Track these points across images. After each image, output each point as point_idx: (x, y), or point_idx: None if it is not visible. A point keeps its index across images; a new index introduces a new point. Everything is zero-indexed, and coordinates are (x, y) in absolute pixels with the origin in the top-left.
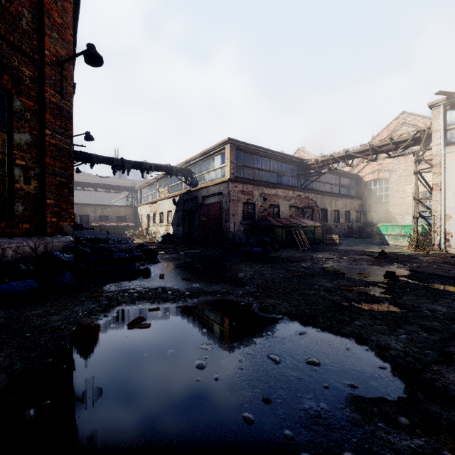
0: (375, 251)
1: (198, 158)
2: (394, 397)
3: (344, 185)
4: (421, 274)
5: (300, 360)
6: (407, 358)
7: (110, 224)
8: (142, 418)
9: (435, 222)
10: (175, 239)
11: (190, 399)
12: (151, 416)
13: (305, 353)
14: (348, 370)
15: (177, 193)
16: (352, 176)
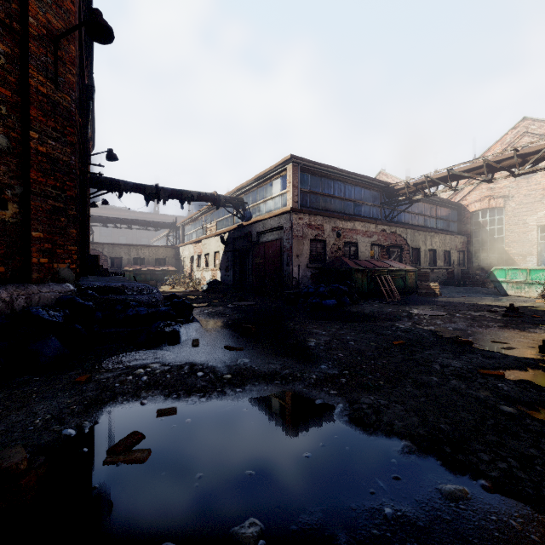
0: (493, 304)
1: (252, 183)
2: None
3: (442, 216)
4: None
5: None
6: None
7: (146, 268)
8: None
9: None
10: (224, 287)
11: None
12: None
13: None
14: None
15: (226, 229)
16: (453, 205)
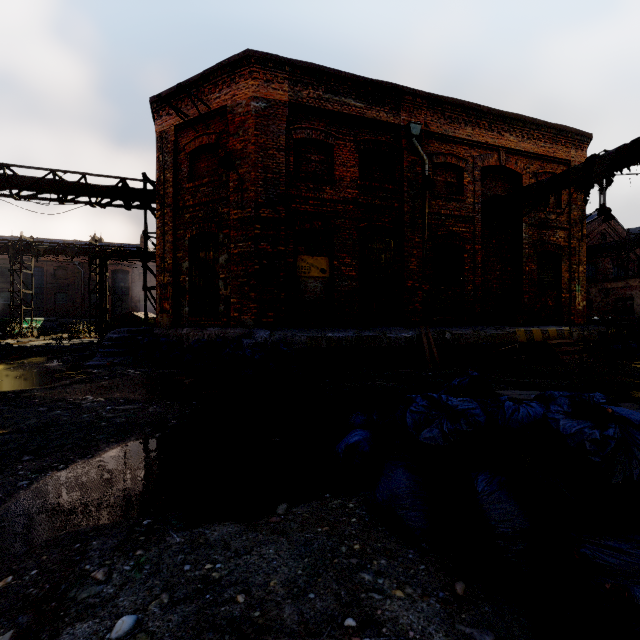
0: None
1: None
2: None
3: None
4: None
5: None
6: None
7: None
8: None
9: None
10: None
11: None
12: None
13: None
14: None
15: None
16: None
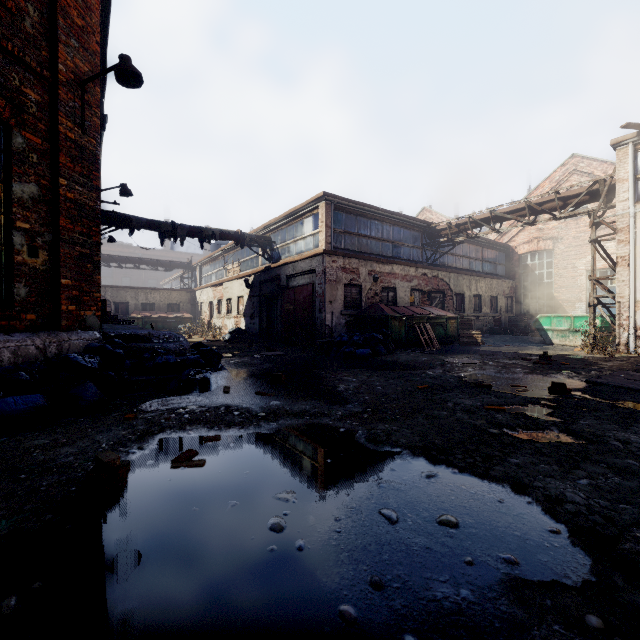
0: (533, 353)
1: (281, 221)
2: (577, 581)
3: (488, 259)
4: (603, 387)
5: (428, 518)
6: (592, 517)
7: (157, 315)
8: (183, 612)
9: (621, 312)
10: (249, 337)
11: (258, 582)
12: (196, 610)
13: (435, 507)
14: (502, 535)
15: (251, 271)
16: (501, 247)
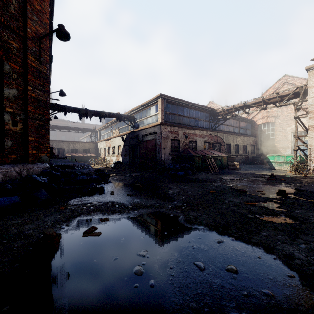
0: (266, 174)
1: (139, 108)
2: (308, 308)
3: (242, 127)
4: (304, 192)
5: (220, 267)
6: (311, 267)
7: (78, 154)
8: None
9: (310, 153)
10: (123, 165)
11: (129, 306)
12: None
13: (224, 261)
14: (262, 278)
15: (124, 133)
16: (248, 121)
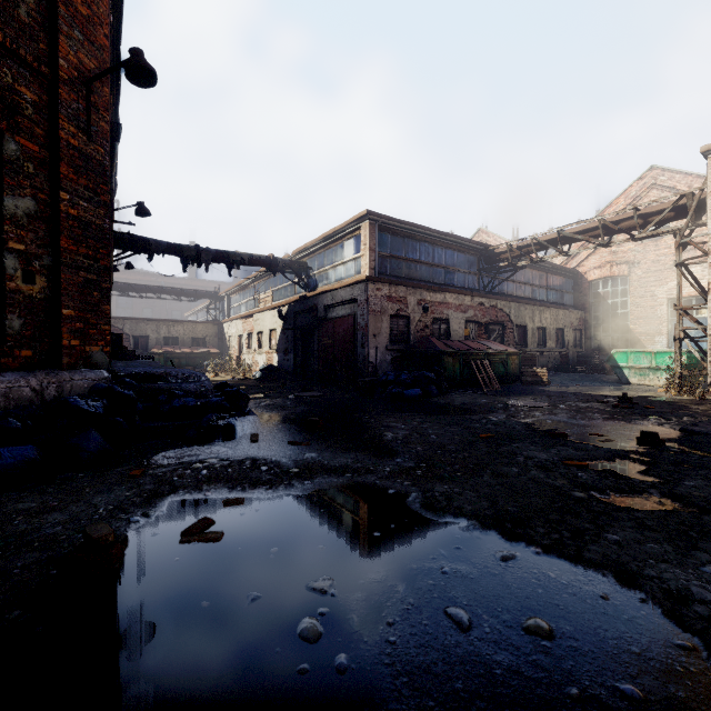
0: (609, 394)
1: (318, 244)
2: None
3: (554, 286)
4: (702, 437)
5: (510, 621)
6: None
7: (181, 350)
8: None
9: None
10: (282, 375)
11: None
12: None
13: (518, 605)
14: (615, 652)
15: (285, 301)
16: (568, 273)
